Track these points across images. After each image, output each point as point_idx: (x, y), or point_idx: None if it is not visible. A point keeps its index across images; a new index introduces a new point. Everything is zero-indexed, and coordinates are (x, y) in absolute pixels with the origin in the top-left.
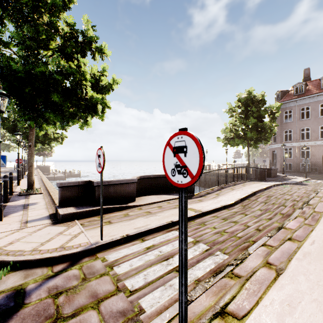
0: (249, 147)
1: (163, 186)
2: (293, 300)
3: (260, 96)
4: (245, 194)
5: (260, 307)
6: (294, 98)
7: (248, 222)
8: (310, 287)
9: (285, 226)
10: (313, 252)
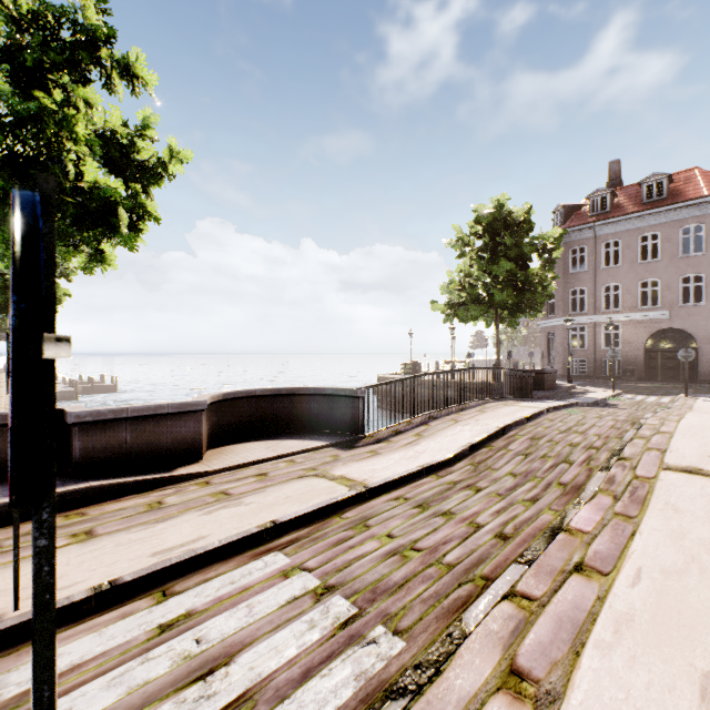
0: (498, 323)
1: (288, 418)
2: None
3: (521, 213)
4: (482, 432)
5: None
6: (591, 221)
7: (479, 512)
8: None
9: (568, 523)
10: (640, 612)
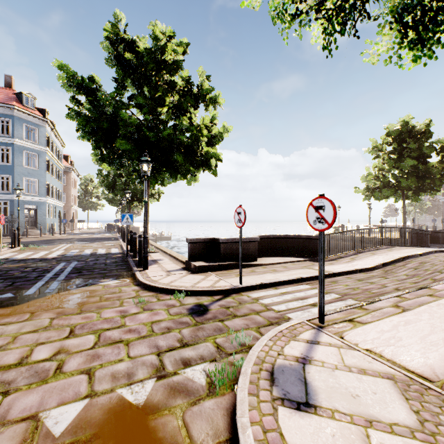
0: (404, 200)
1: (284, 248)
2: (410, 321)
3: (422, 126)
4: (390, 259)
5: (380, 321)
6: None
7: (386, 283)
8: (430, 318)
9: (430, 287)
10: None
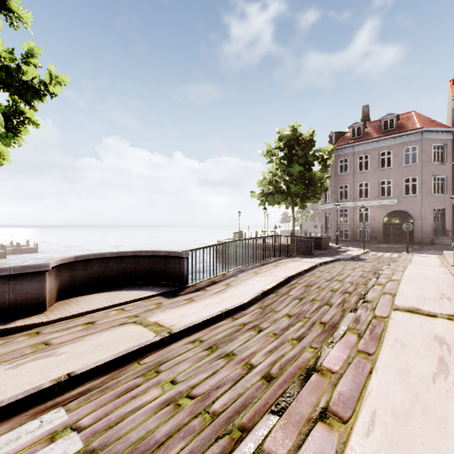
0: (294, 206)
1: (133, 273)
2: None
3: (308, 135)
4: (273, 282)
5: None
6: (351, 142)
7: (255, 352)
8: None
9: (321, 363)
10: None
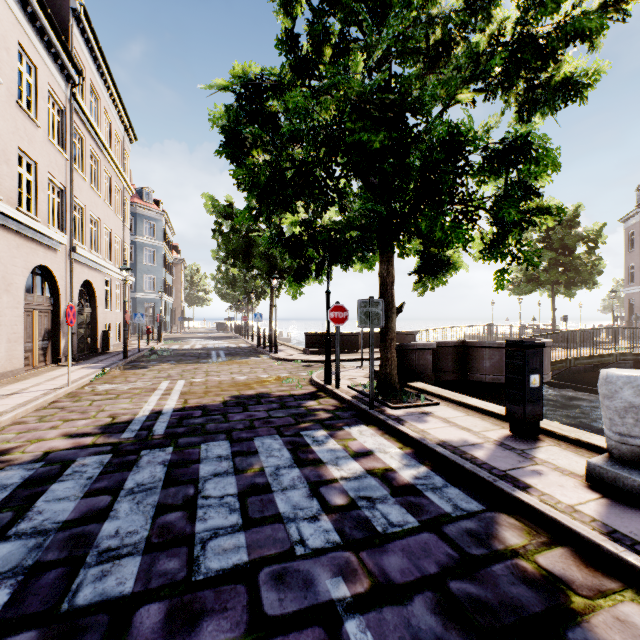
0: (553, 295)
1: None
2: None
3: (569, 213)
4: None
5: None
6: None
7: None
8: None
9: None
10: None
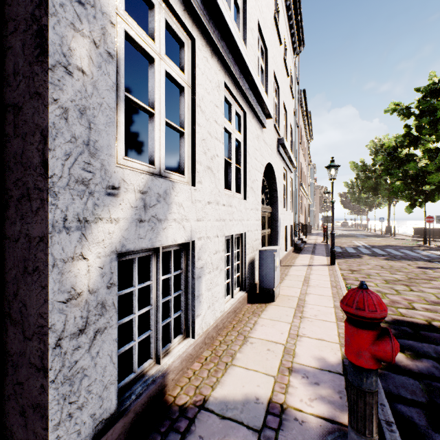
0: None
1: None
2: None
3: None
4: None
5: None
6: None
7: None
8: None
9: None
10: None
